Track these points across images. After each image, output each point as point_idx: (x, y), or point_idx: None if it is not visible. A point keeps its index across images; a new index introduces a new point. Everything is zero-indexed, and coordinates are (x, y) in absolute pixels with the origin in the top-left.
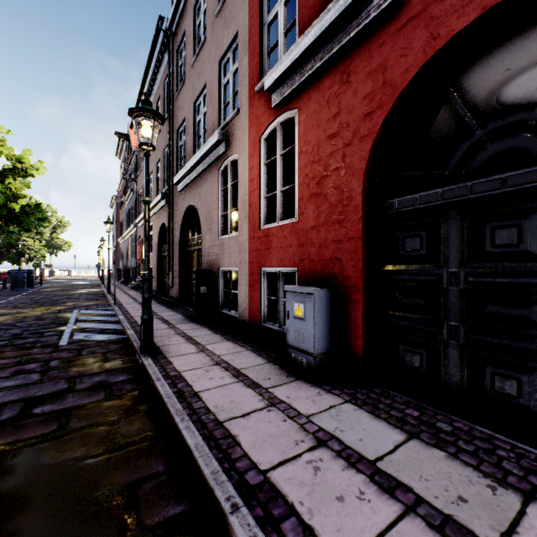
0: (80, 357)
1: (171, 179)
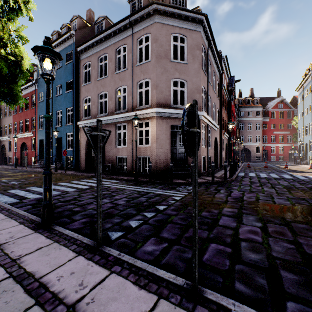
0: None
1: None
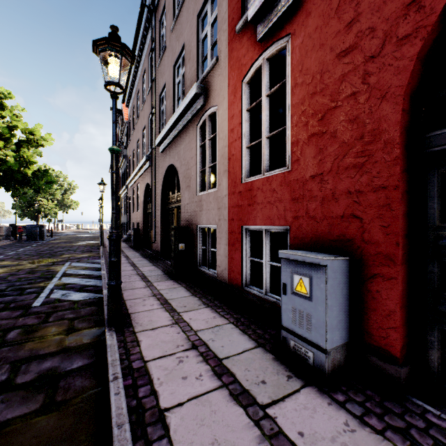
0: (44, 324)
1: (154, 141)
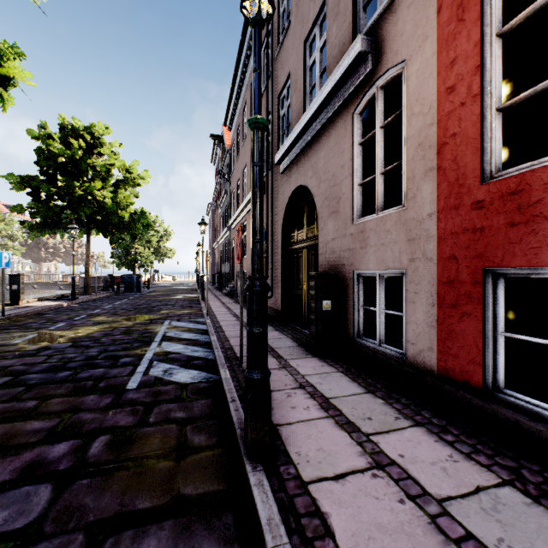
0: (142, 429)
1: (270, 160)
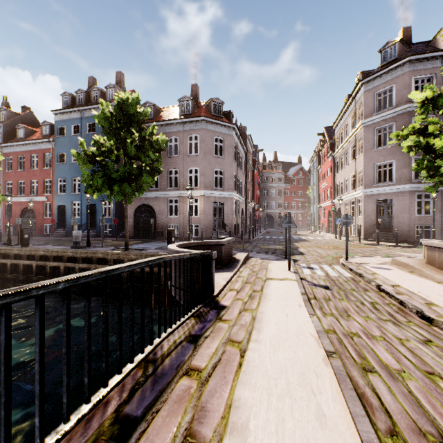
0: None
1: None
